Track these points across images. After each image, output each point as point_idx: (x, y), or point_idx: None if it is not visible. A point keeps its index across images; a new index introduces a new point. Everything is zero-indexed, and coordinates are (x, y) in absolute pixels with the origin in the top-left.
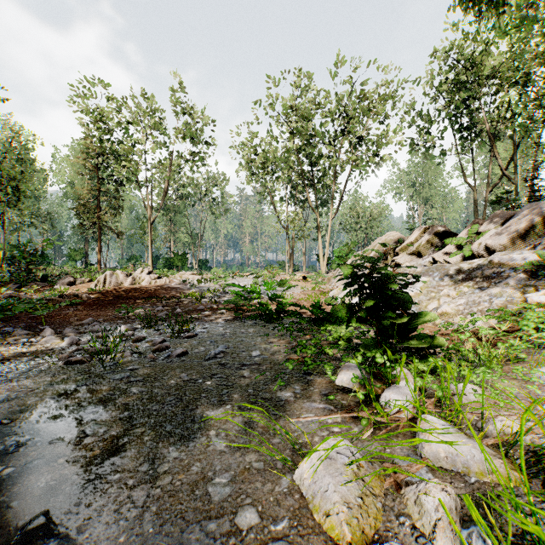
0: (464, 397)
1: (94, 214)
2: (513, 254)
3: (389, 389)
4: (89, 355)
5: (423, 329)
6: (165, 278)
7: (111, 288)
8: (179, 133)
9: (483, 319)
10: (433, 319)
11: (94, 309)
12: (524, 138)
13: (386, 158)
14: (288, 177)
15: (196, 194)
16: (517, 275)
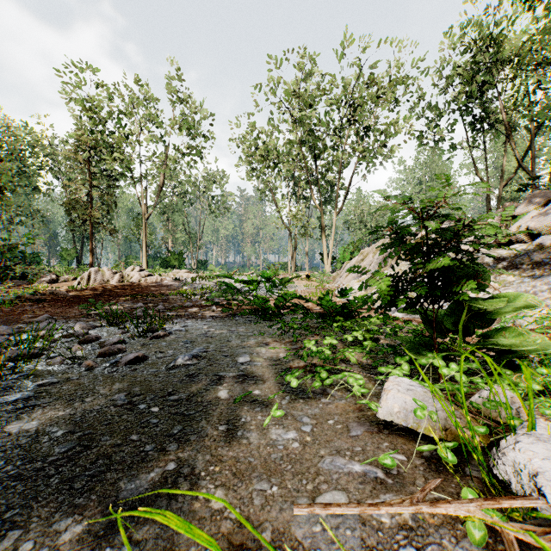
0: None
1: (85, 210)
2: None
3: (519, 443)
4: (3, 362)
5: None
6: (156, 276)
7: (95, 286)
8: (174, 123)
9: None
10: (532, 303)
11: (63, 306)
12: (540, 128)
13: (394, 149)
14: (290, 171)
15: (194, 191)
16: None
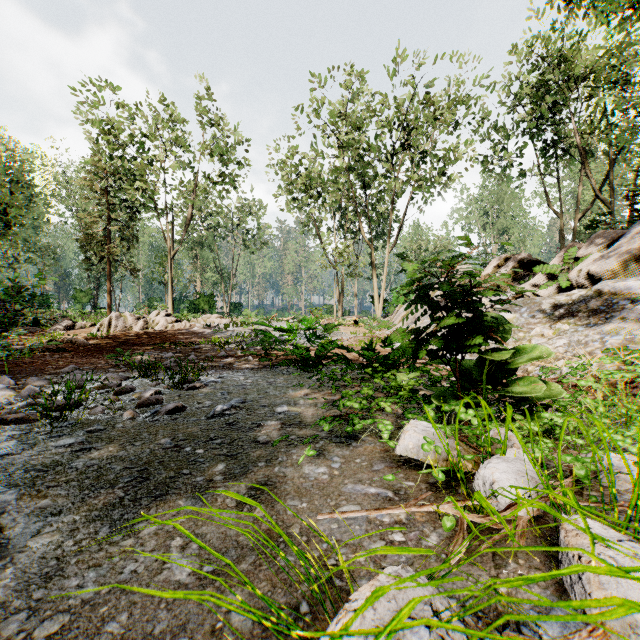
0: (621, 477)
1: (103, 246)
2: (626, 281)
3: (490, 463)
4: (44, 412)
5: (516, 375)
6: (185, 322)
7: (116, 333)
8: (204, 148)
9: (604, 360)
10: (545, 354)
11: (86, 356)
12: (621, 154)
13: (454, 178)
14: (336, 202)
15: (227, 224)
16: (636, 307)
